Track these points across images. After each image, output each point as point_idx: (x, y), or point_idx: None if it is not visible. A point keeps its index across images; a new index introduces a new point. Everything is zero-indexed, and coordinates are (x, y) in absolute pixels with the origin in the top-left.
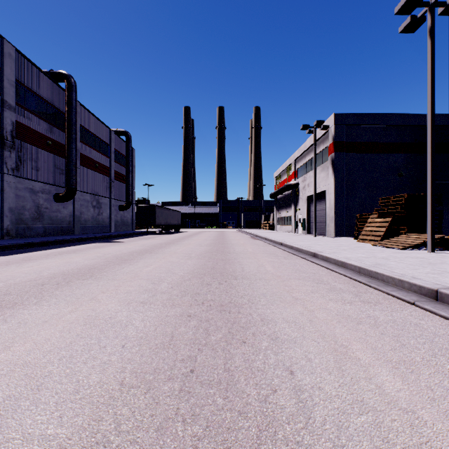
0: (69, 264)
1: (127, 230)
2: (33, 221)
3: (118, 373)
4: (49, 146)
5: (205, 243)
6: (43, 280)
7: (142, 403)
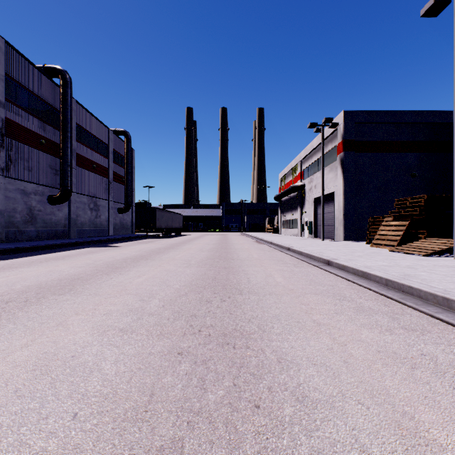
0: (51, 274)
1: (126, 233)
2: (25, 224)
3: None
4: (42, 146)
5: (207, 247)
6: (10, 296)
7: None
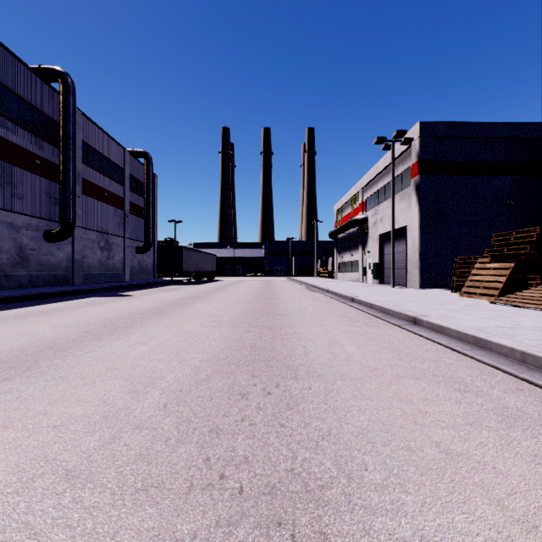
0: (17, 339)
1: (147, 278)
2: (13, 267)
3: None
4: (37, 167)
5: (246, 297)
6: None
7: None
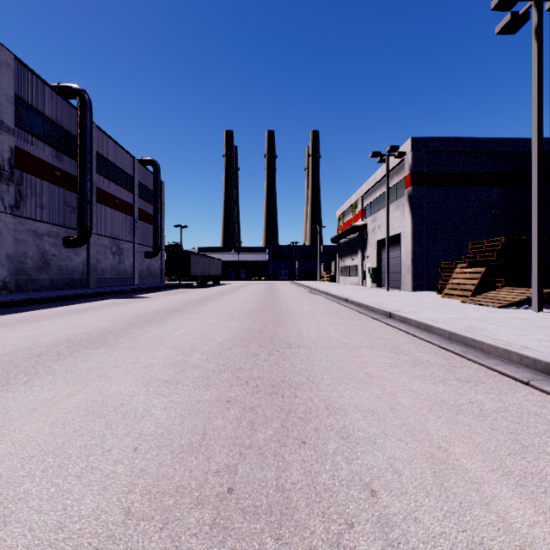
0: (78, 327)
1: (155, 282)
2: (37, 271)
3: (124, 494)
4: (57, 179)
5: (251, 298)
6: (40, 350)
7: (154, 547)
